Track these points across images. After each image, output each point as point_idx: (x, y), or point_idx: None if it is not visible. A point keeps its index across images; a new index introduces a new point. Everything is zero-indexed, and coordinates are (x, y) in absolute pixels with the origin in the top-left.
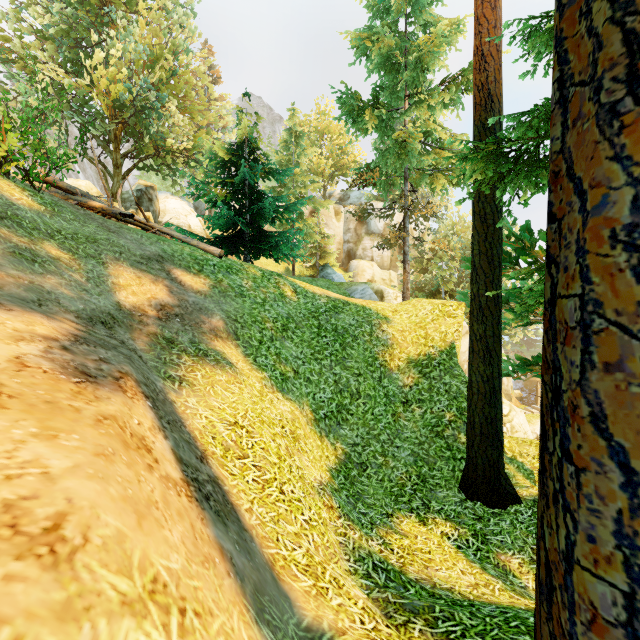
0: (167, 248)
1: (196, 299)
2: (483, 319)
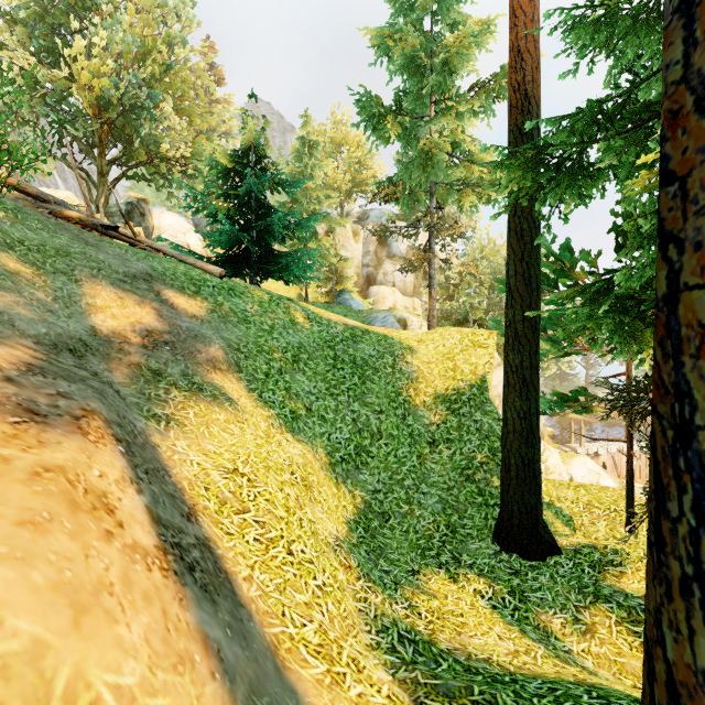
0: (157, 265)
1: (191, 325)
2: (519, 348)
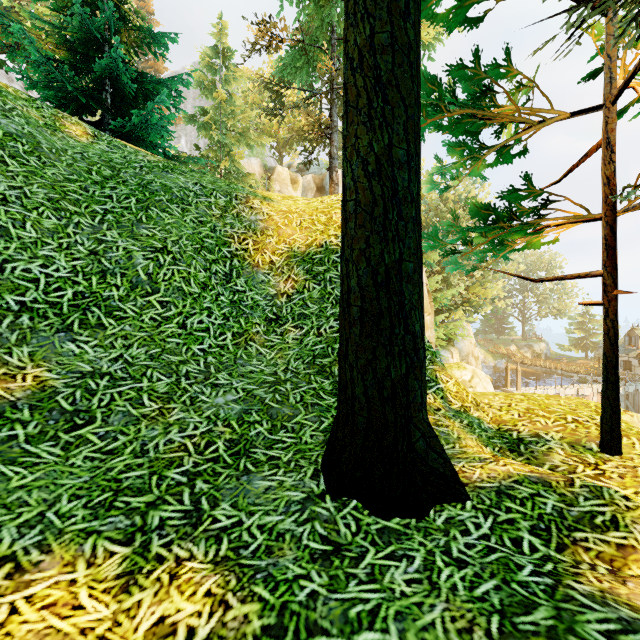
0: None
1: None
2: (367, 5)
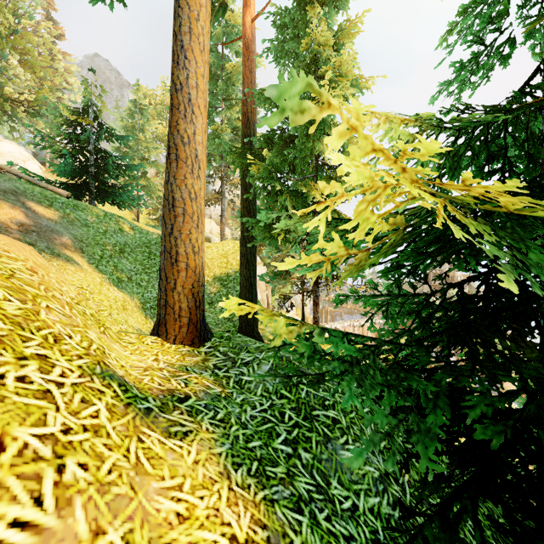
0: (19, 186)
1: (48, 224)
2: (245, 244)
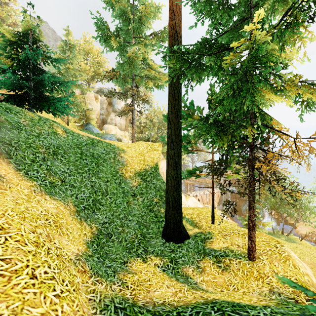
0: None
1: None
2: (173, 147)
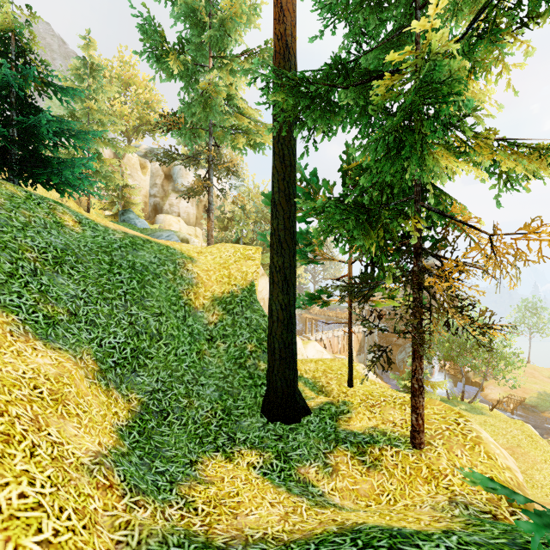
0: None
1: None
2: (282, 252)
